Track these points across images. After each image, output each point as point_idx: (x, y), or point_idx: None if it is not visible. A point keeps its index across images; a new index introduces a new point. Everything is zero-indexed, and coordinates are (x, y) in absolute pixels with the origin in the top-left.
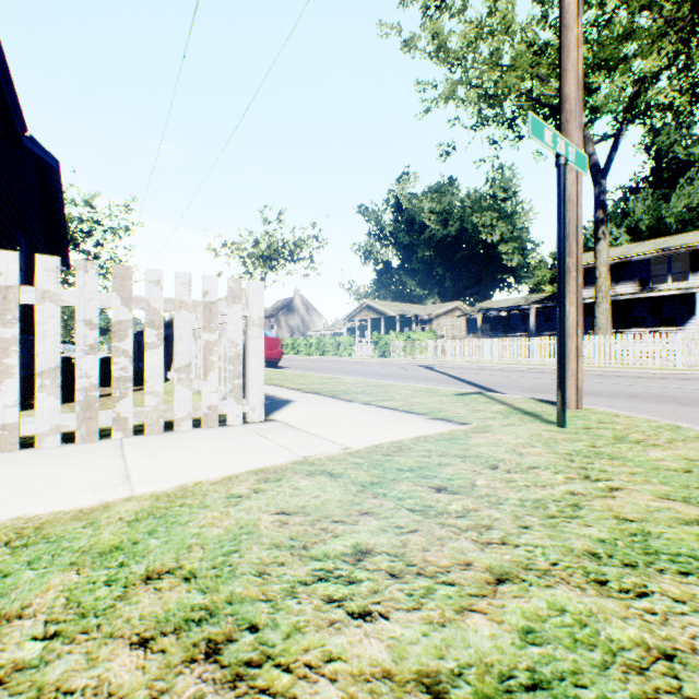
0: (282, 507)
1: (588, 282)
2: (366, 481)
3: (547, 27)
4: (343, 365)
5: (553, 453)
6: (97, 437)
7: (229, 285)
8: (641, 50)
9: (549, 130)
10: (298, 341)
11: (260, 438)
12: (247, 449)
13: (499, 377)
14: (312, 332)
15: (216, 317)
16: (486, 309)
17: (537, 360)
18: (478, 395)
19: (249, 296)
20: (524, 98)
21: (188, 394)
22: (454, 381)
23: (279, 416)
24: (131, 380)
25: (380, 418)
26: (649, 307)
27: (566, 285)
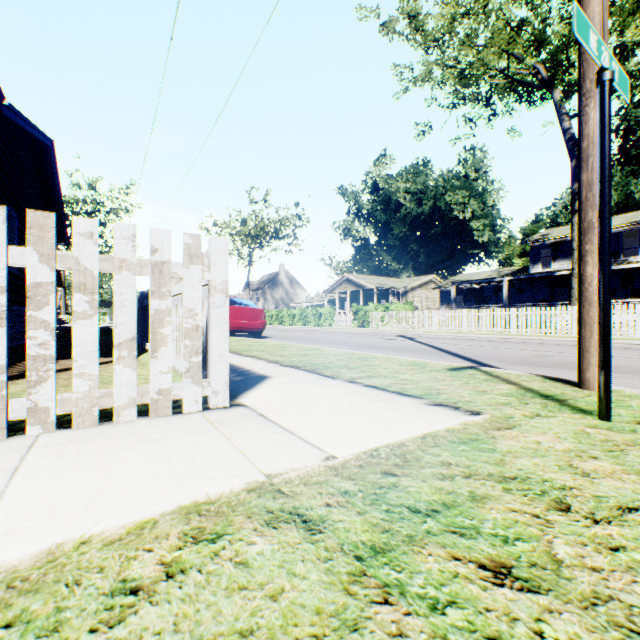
0: (202, 635)
1: (559, 255)
2: (363, 542)
3: (524, 4)
4: (324, 335)
5: (634, 474)
6: (5, 434)
7: (185, 241)
8: (623, 19)
9: (594, 33)
10: (282, 312)
11: (216, 436)
12: (192, 457)
13: (482, 348)
14: (296, 304)
15: (168, 280)
16: (460, 282)
17: (514, 331)
18: (474, 371)
19: (211, 255)
20: (500, 77)
21: (131, 376)
22: (438, 352)
23: (248, 399)
24: (53, 359)
25: (369, 403)
26: (620, 279)
27: (588, 244)
